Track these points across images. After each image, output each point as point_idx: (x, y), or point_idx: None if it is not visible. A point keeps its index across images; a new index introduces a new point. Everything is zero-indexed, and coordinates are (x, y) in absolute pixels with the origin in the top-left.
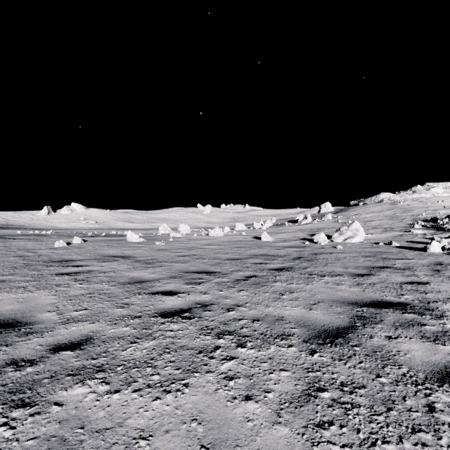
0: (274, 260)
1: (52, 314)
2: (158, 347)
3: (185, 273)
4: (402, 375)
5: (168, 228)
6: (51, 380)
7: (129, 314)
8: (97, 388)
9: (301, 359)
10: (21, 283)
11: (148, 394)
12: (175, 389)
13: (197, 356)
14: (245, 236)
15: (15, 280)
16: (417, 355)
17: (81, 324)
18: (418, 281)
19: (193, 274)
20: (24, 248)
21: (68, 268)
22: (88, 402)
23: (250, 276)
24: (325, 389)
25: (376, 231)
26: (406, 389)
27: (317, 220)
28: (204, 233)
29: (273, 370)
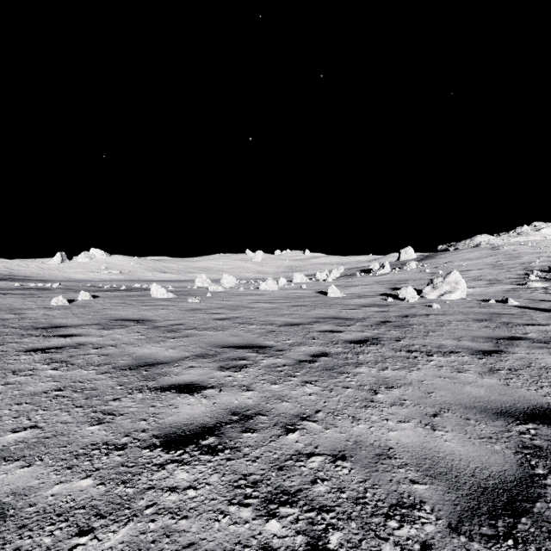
0: (350, 326)
1: None
2: (133, 550)
3: (221, 348)
4: None
5: (207, 279)
6: None
7: (105, 440)
8: None
9: None
10: None
11: None
12: None
13: None
14: (306, 290)
15: None
16: None
17: (4, 469)
18: None
19: (233, 350)
20: (8, 307)
21: (50, 340)
22: None
23: (319, 354)
24: None
25: (479, 284)
26: None
27: (397, 269)
28: (253, 286)
29: None
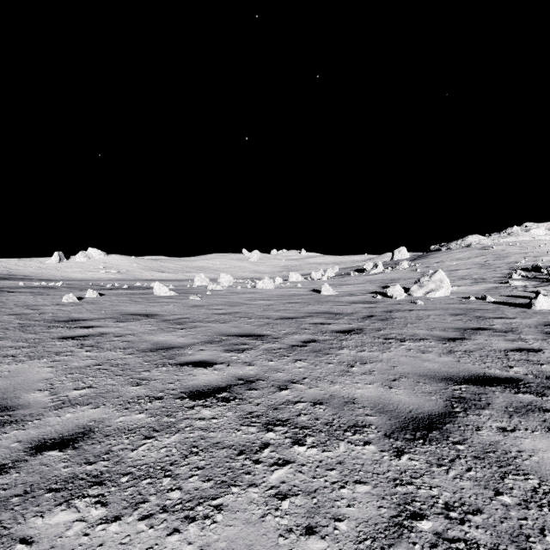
0: (339, 319)
1: (43, 394)
2: (182, 445)
3: (225, 336)
4: (532, 490)
5: (206, 278)
6: (23, 498)
7: (146, 394)
8: (88, 513)
9: (383, 464)
10: (10, 350)
11: (162, 524)
12: (202, 514)
13: (237, 460)
14: (301, 289)
15: (3, 347)
16: (547, 458)
17: (80, 409)
18: (527, 348)
19: (235, 338)
20: (23, 304)
21: (75, 330)
22: (72, 538)
23: (309, 341)
24: (424, 514)
25: (464, 283)
26: (542, 516)
27: (390, 269)
28: (250, 284)
29: (344, 483)
